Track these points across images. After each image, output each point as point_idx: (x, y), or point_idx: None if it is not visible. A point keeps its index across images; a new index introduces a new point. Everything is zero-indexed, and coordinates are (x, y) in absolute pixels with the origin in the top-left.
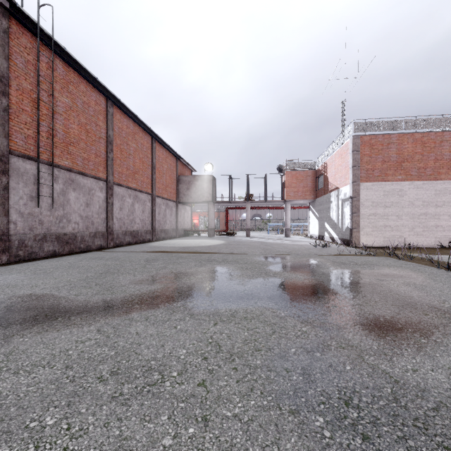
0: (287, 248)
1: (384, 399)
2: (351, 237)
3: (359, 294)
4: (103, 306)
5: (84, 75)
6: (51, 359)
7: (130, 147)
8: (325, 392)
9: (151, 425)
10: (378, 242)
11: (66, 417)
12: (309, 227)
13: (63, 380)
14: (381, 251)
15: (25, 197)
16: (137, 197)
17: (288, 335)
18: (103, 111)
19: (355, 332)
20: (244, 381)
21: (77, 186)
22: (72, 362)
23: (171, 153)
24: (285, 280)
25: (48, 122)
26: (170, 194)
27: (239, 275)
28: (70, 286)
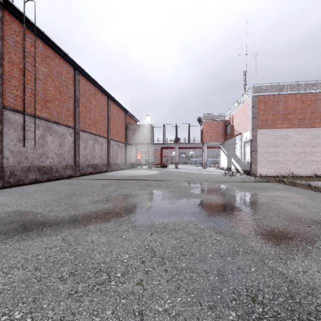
0: (205, 176)
1: (282, 296)
2: (251, 169)
3: (258, 211)
4: (68, 220)
5: (58, 52)
6: (24, 262)
7: (91, 104)
8: (236, 290)
9: (98, 319)
10: (270, 172)
11: (31, 312)
12: (220, 161)
13: (32, 279)
14: (272, 179)
15: (15, 140)
16: (97, 140)
17: (206, 243)
18: (72, 78)
19: (257, 240)
20: (172, 281)
21: (53, 132)
22: (41, 265)
23: (121, 108)
24: (203, 200)
25: (32, 85)
26: (120, 137)
27: (170, 196)
28: (45, 205)
